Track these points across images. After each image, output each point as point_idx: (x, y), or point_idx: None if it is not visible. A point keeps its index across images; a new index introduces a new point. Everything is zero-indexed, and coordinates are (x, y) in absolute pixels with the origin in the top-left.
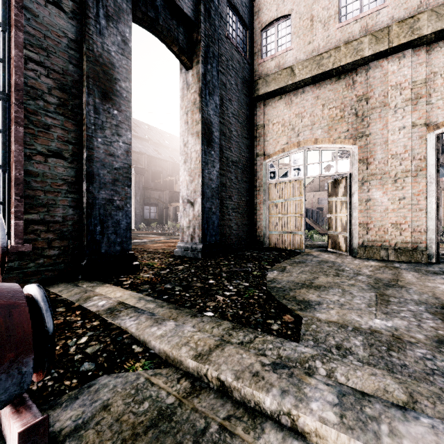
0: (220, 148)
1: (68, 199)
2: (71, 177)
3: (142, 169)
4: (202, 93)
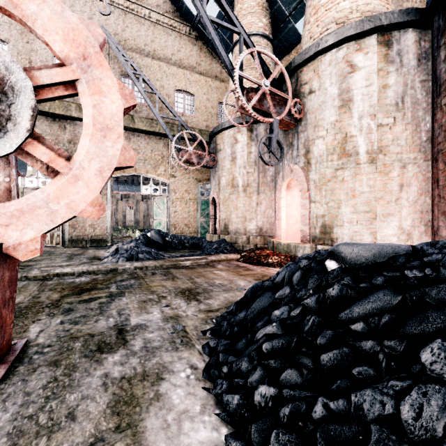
0: None
1: None
2: None
3: None
4: None
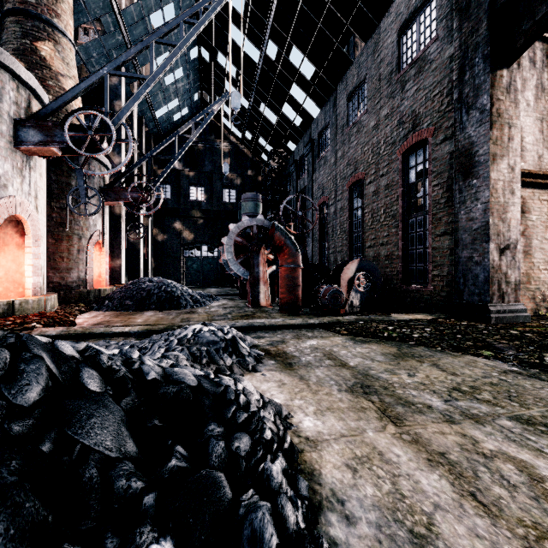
0: None
1: (449, 260)
2: (451, 245)
3: None
4: None
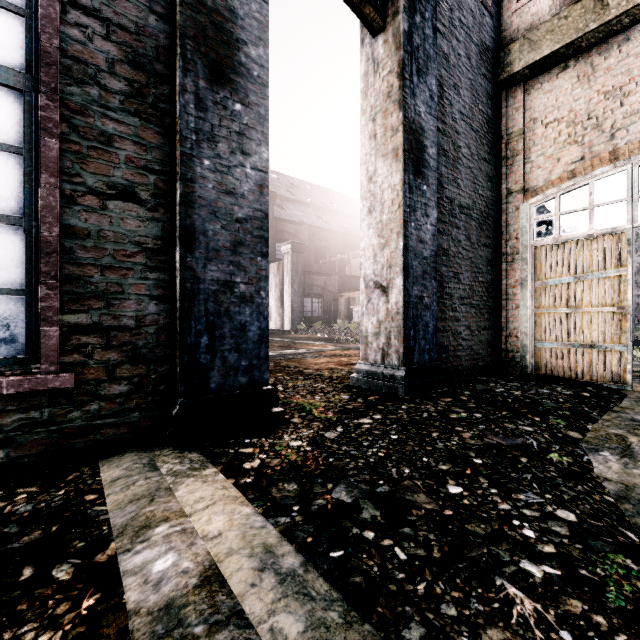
0: (437, 181)
1: (147, 282)
2: (154, 238)
3: (301, 245)
4: (404, 70)
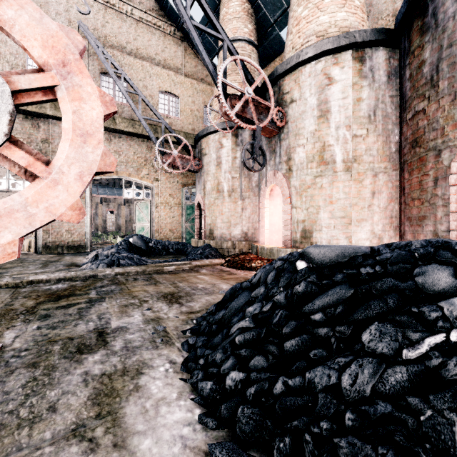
0: None
1: None
2: None
3: None
4: None
